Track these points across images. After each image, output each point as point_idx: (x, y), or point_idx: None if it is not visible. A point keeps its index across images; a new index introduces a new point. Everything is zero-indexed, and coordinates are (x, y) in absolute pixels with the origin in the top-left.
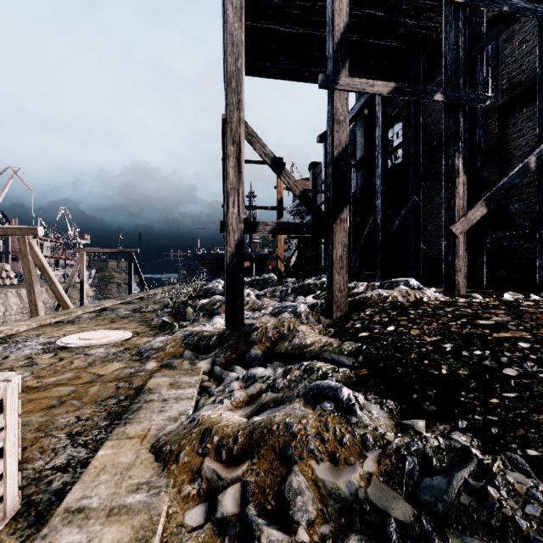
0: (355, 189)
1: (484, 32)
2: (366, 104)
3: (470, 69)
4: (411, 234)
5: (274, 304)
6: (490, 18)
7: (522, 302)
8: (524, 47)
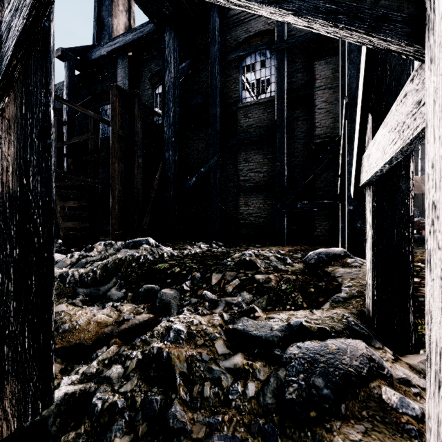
0: (108, 134)
1: (286, 33)
2: (133, 44)
3: (280, 58)
4: (212, 193)
5: (176, 335)
6: (269, 29)
7: (416, 264)
8: (294, 65)
